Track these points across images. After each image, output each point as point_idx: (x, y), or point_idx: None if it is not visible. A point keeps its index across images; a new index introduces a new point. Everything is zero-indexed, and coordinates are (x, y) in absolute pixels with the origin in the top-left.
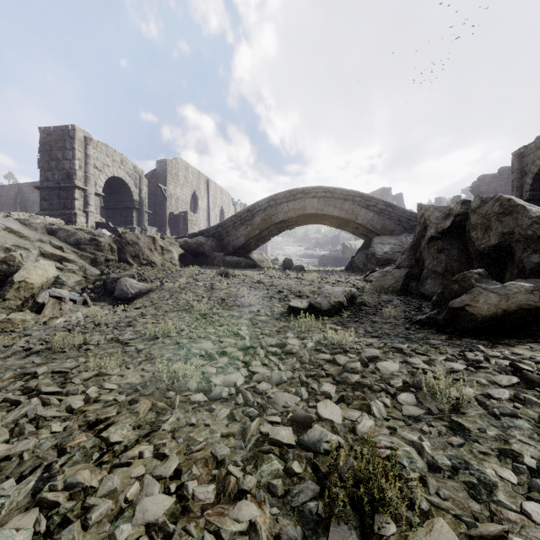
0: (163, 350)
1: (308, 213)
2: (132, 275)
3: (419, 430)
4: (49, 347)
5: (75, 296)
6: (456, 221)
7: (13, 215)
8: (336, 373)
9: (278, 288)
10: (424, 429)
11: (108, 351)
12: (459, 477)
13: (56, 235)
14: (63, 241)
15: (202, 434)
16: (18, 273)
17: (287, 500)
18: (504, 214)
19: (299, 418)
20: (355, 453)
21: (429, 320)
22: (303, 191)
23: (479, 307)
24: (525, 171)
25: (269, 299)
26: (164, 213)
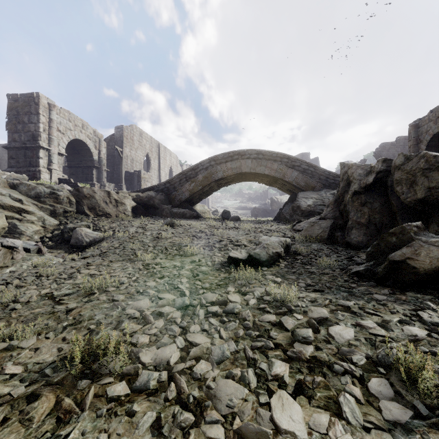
0: (95, 310)
1: (243, 172)
2: (87, 225)
3: None
4: None
5: (30, 245)
6: (378, 177)
7: None
8: (285, 342)
9: (218, 238)
10: None
11: (35, 311)
12: None
13: (18, 189)
14: (24, 195)
15: None
16: None
17: None
18: (431, 170)
19: (249, 432)
20: None
21: (368, 272)
22: (239, 153)
23: (421, 260)
24: (420, 139)
25: (210, 248)
26: (121, 172)
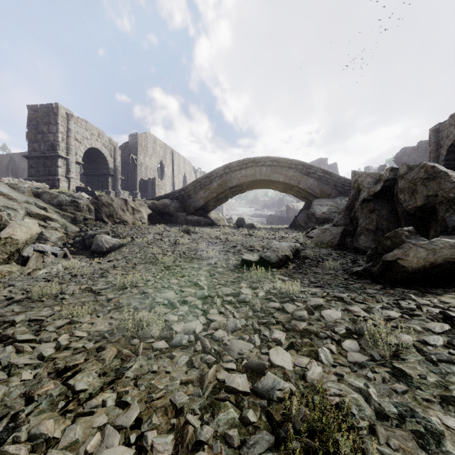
0: (130, 299)
1: (258, 179)
2: (106, 232)
3: (364, 377)
4: (29, 296)
5: (56, 250)
6: (386, 185)
7: (4, 180)
8: (285, 320)
9: (232, 244)
10: (369, 376)
11: (81, 300)
12: (406, 425)
13: (41, 198)
14: (47, 203)
15: (162, 382)
16: (5, 231)
17: (243, 452)
18: (429, 179)
19: (253, 365)
20: (306, 400)
21: (365, 271)
22: (253, 161)
23: (409, 260)
24: (440, 144)
25: (225, 252)
26: (135, 179)
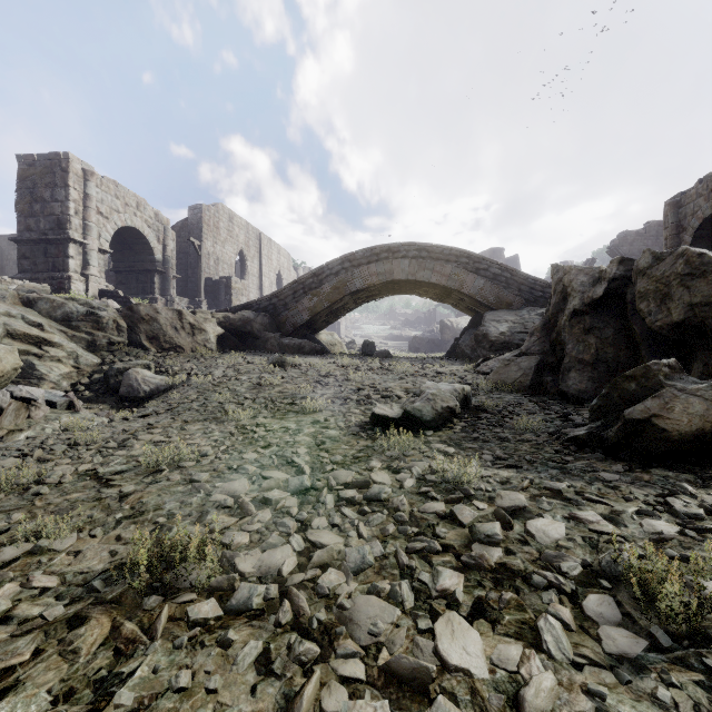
0: (164, 495)
1: (396, 279)
2: (146, 365)
3: (652, 699)
4: None
5: (56, 397)
6: (612, 288)
7: None
8: (459, 543)
9: (355, 385)
10: (662, 697)
11: (71, 497)
12: None
13: (36, 307)
14: (46, 316)
15: None
16: None
17: None
18: (693, 276)
19: (402, 668)
20: None
21: (591, 437)
22: (389, 249)
23: (675, 419)
24: (682, 226)
25: (343, 401)
26: (199, 279)
